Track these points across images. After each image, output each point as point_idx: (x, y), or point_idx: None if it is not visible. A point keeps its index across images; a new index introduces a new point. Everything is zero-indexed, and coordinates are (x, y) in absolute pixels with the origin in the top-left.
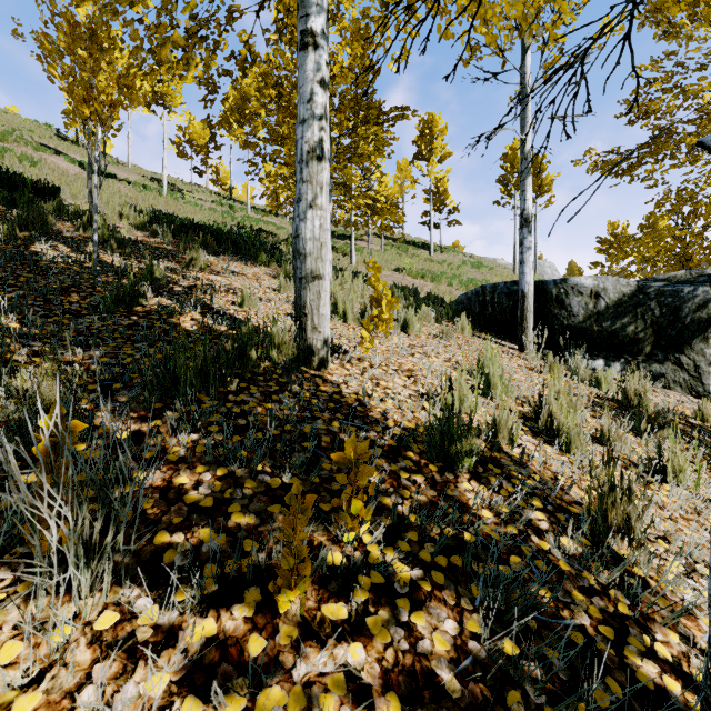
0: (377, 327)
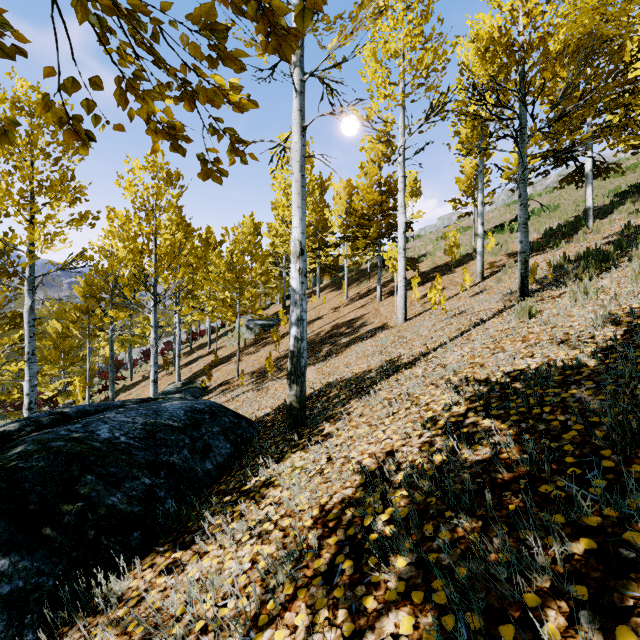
0: None
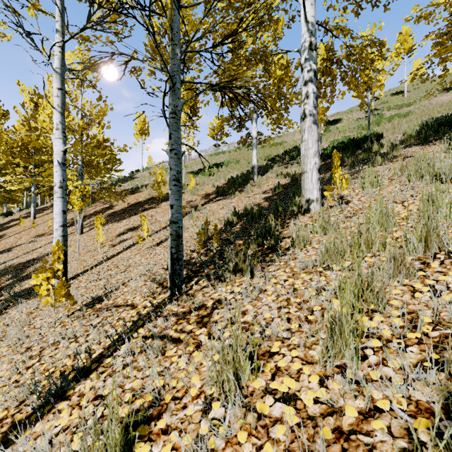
0: (344, 188)
